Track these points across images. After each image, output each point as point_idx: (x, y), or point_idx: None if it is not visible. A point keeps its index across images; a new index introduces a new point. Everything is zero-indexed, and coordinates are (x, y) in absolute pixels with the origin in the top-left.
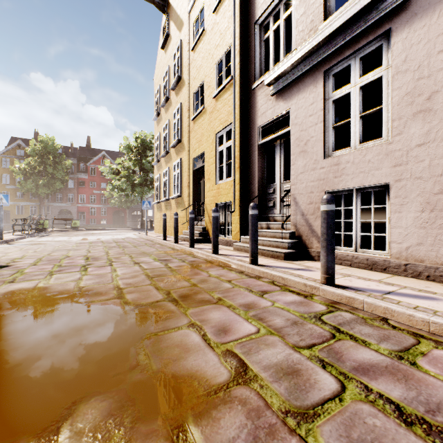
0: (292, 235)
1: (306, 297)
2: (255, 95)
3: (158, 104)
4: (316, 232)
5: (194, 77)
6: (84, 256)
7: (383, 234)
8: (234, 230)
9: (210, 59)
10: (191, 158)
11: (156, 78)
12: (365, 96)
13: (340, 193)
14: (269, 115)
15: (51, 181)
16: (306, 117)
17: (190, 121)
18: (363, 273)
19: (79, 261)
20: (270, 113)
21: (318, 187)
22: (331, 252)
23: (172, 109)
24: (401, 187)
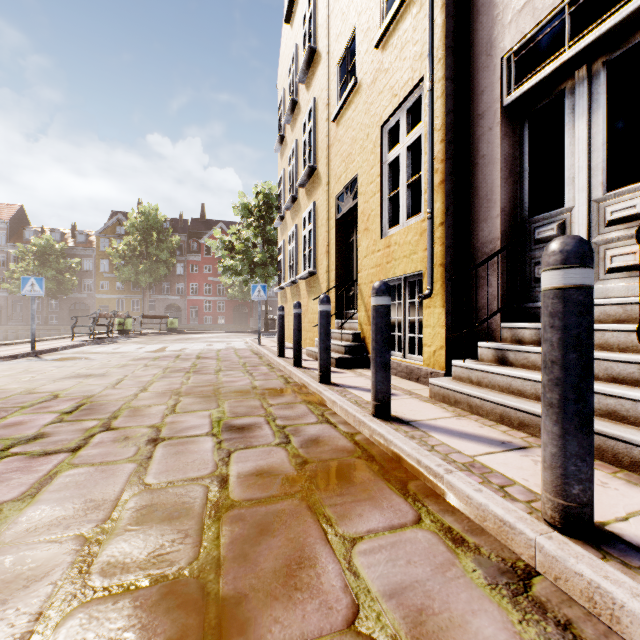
0: None
1: None
2: None
3: (282, 121)
4: None
5: (338, 32)
6: (82, 399)
7: None
8: (430, 342)
9: None
10: (332, 197)
11: (279, 82)
12: None
13: None
14: None
15: (154, 265)
16: None
17: (330, 125)
18: None
19: (36, 422)
20: None
21: None
22: None
23: (301, 118)
24: None
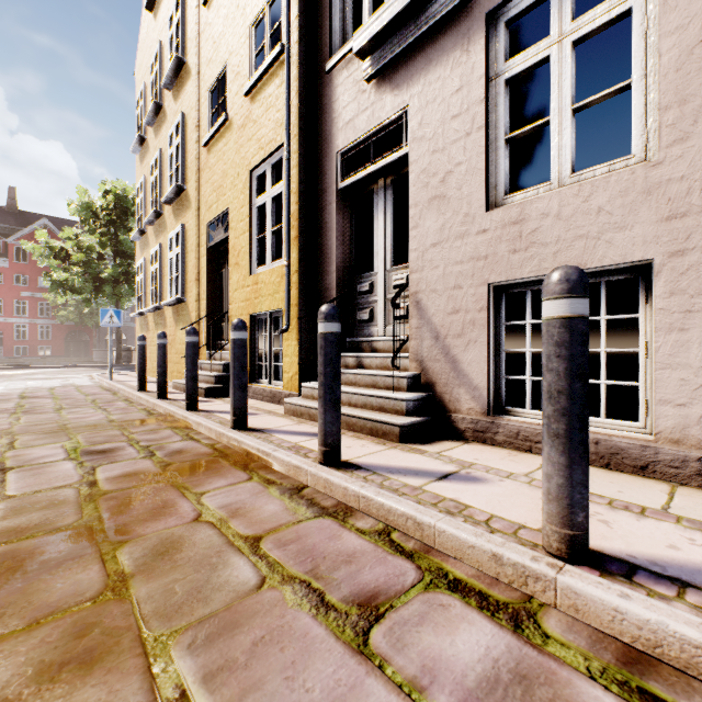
0: (414, 383)
1: (519, 625)
2: (333, 85)
3: (142, 120)
4: (469, 377)
5: (209, 58)
6: None
7: (630, 383)
8: (289, 369)
9: (240, 16)
10: (203, 224)
11: (138, 71)
12: (513, 141)
13: (524, 288)
14: (362, 125)
15: None
16: (446, 120)
17: (201, 149)
18: (602, 482)
19: None
20: (365, 120)
21: (472, 274)
22: (582, 455)
23: (168, 127)
24: (688, 270)
